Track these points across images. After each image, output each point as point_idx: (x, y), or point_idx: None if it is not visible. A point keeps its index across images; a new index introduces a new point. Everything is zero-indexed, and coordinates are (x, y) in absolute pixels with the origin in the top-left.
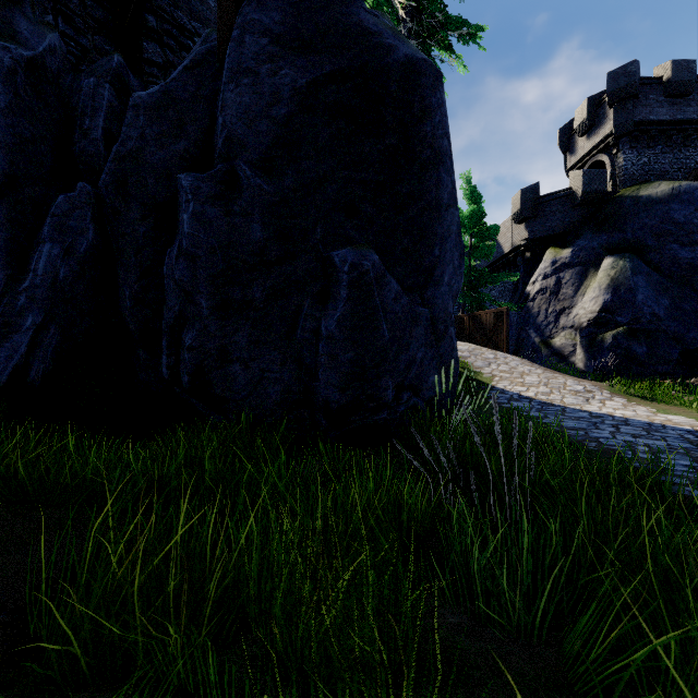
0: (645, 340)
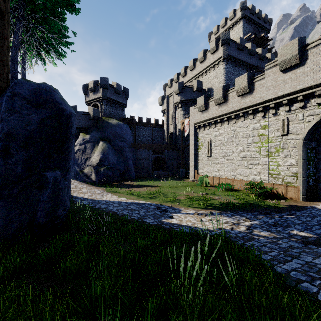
0: (111, 170)
